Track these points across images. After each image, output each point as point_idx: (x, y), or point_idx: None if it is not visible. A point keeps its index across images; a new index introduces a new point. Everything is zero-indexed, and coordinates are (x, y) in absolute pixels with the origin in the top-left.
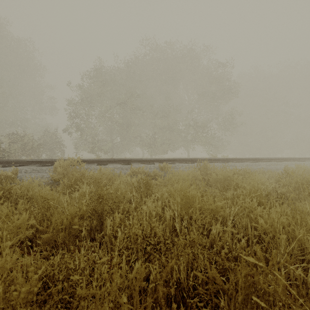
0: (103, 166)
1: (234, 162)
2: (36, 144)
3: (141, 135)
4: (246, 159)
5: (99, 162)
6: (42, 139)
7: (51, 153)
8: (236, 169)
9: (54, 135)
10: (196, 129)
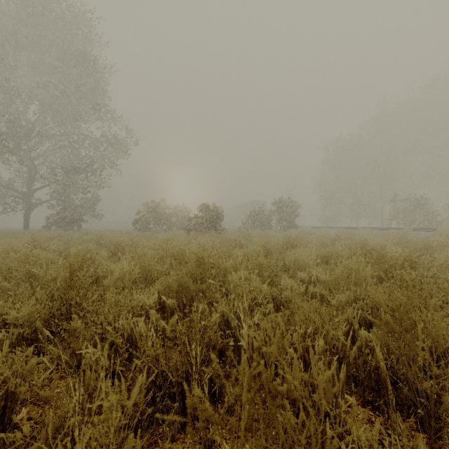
0: None
1: None
2: None
3: None
4: None
5: None
6: None
7: None
8: None
9: None
10: None
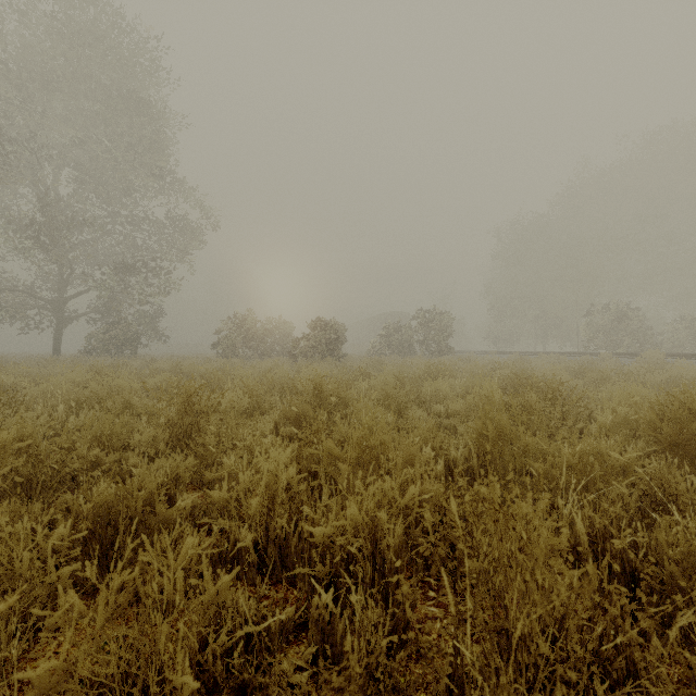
0: None
1: None
2: None
3: None
4: None
5: None
6: None
7: None
8: None
9: None
10: None
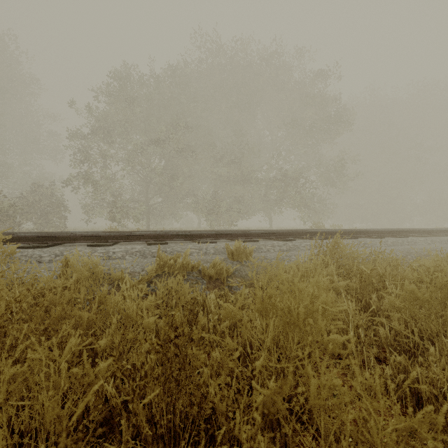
0: (100, 250)
1: (367, 237)
2: (8, 204)
3: (196, 192)
4: (385, 231)
5: (96, 239)
6: (28, 197)
7: (42, 221)
8: (438, 263)
9: (49, 191)
10: (285, 182)
